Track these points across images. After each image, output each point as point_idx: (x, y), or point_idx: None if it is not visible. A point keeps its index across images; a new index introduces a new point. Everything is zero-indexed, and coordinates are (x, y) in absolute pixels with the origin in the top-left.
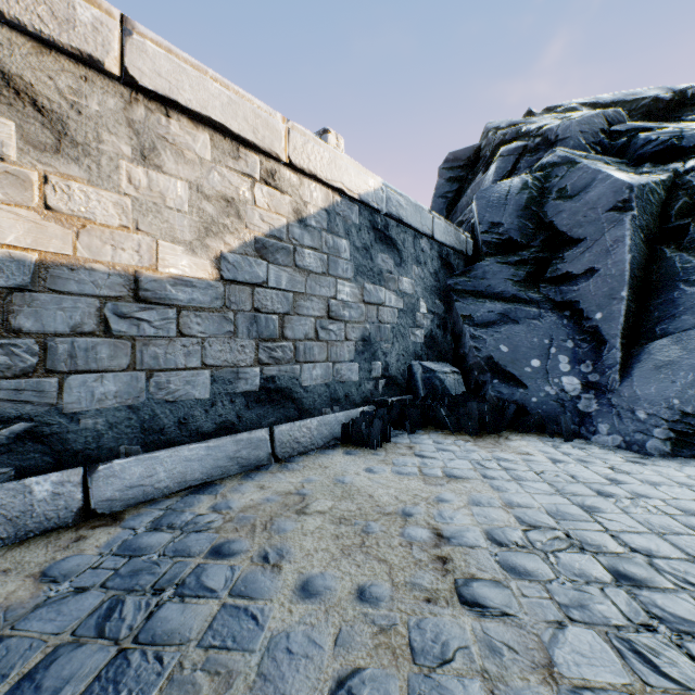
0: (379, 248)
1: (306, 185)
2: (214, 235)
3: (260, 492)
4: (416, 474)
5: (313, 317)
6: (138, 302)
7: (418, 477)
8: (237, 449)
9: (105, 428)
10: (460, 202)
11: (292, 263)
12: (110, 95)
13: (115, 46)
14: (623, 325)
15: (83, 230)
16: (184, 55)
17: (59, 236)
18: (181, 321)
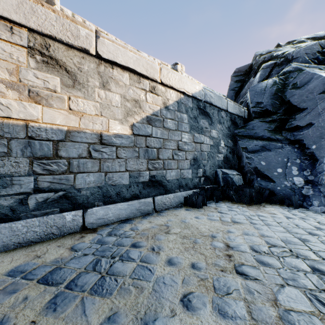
0: (201, 117)
1: (168, 91)
2: (130, 115)
3: (149, 224)
4: (218, 220)
5: (171, 149)
6: (101, 144)
7: (219, 221)
8: (139, 205)
9: (90, 195)
10: (242, 92)
11: (162, 126)
12: (91, 62)
13: (93, 43)
14: None
15: (82, 117)
16: (118, 42)
17: (74, 120)
18: (118, 152)
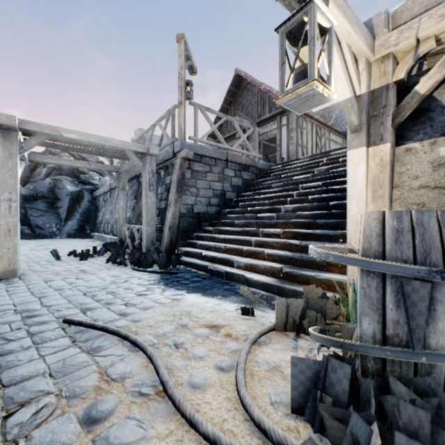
0: None
1: None
2: None
3: None
4: None
5: None
6: None
7: None
8: None
9: None
10: (36, 172)
11: None
12: None
13: None
14: (65, 218)
15: None
16: None
17: None
18: None
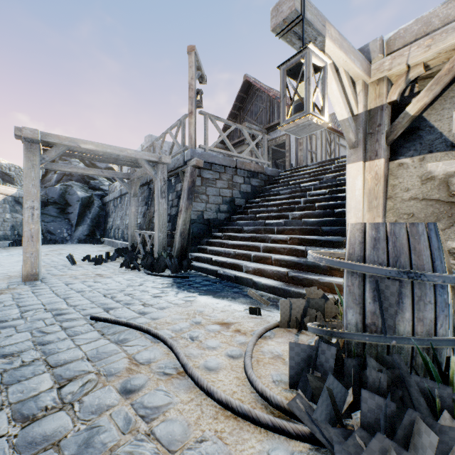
0: (17, 205)
1: None
2: None
3: None
4: None
5: (1, 222)
6: None
7: None
8: None
9: None
10: (47, 178)
11: None
12: None
13: None
14: (76, 224)
15: None
16: None
17: None
18: None
